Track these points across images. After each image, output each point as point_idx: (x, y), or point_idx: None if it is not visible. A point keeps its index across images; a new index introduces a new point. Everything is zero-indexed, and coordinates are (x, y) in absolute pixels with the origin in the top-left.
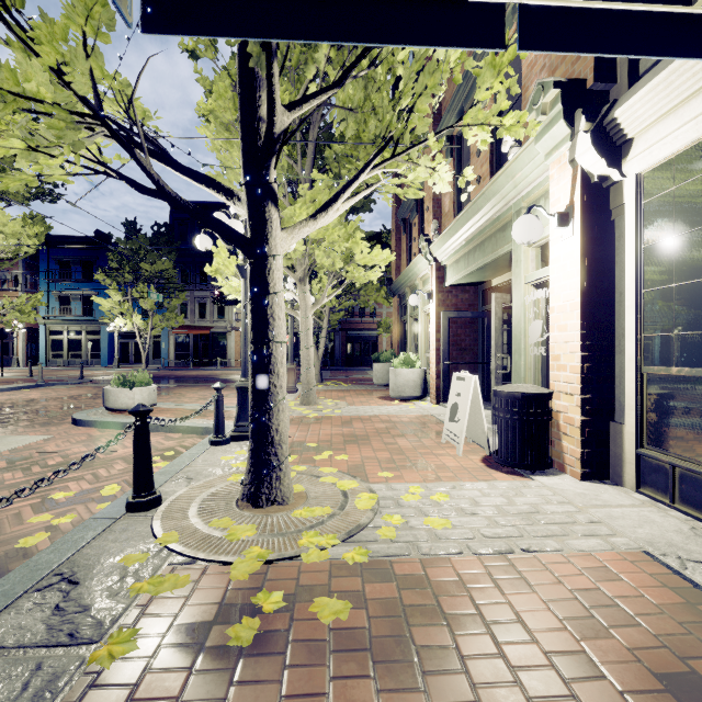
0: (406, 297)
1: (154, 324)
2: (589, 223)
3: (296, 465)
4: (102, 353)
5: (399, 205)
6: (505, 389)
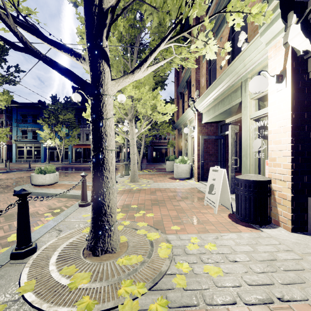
0: (181, 130)
1: (65, 143)
2: (296, 79)
3: (124, 221)
4: (41, 156)
5: (178, 86)
6: (243, 177)
